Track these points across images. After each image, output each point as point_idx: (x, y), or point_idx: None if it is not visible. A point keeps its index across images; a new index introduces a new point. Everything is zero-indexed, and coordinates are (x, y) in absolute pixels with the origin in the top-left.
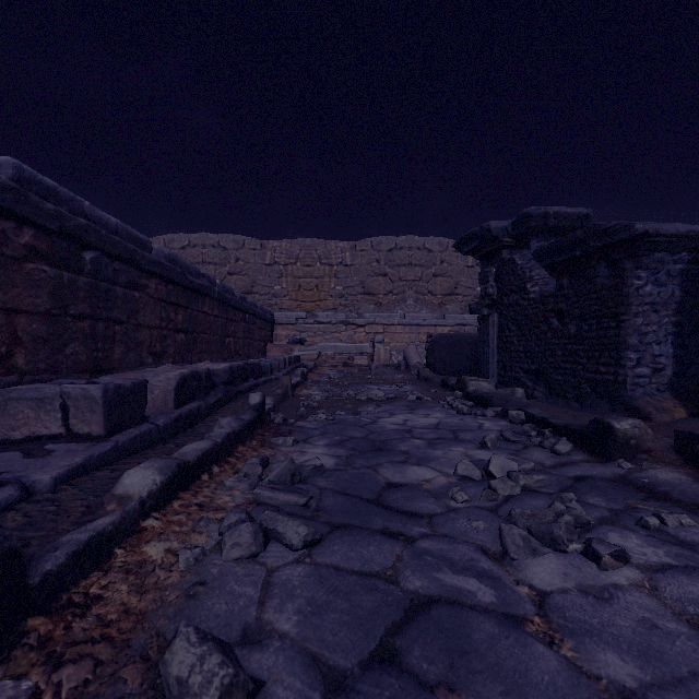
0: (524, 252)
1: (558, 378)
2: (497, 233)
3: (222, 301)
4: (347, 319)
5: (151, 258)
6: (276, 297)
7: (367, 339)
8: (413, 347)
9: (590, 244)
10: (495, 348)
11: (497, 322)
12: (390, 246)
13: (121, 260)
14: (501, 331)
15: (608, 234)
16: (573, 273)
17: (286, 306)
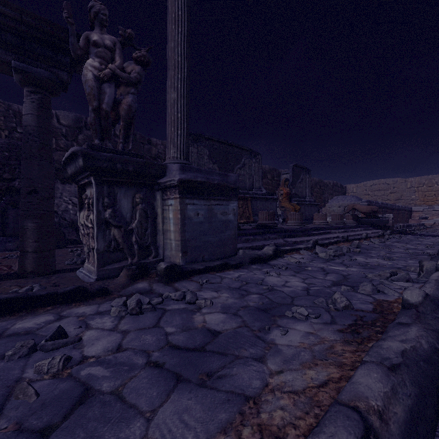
0: None
1: None
2: None
3: (397, 210)
4: None
5: (388, 206)
6: (412, 200)
7: None
8: None
9: None
10: None
11: None
12: None
13: (385, 208)
14: None
15: None
16: None
17: (418, 204)
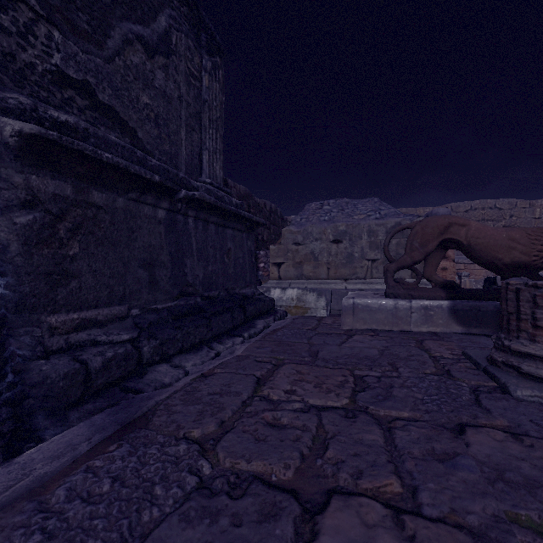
0: None
1: None
2: None
3: None
4: None
5: None
6: None
7: None
8: None
9: None
10: None
11: None
12: (466, 208)
13: None
14: None
15: None
16: None
17: None
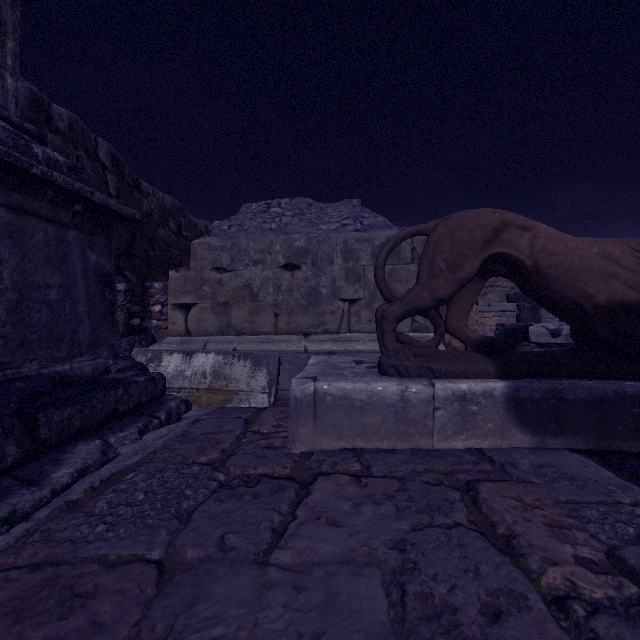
0: None
1: None
2: None
3: None
4: None
5: None
6: None
7: None
8: (491, 333)
9: None
10: None
11: None
12: None
13: None
14: None
15: None
16: None
17: None
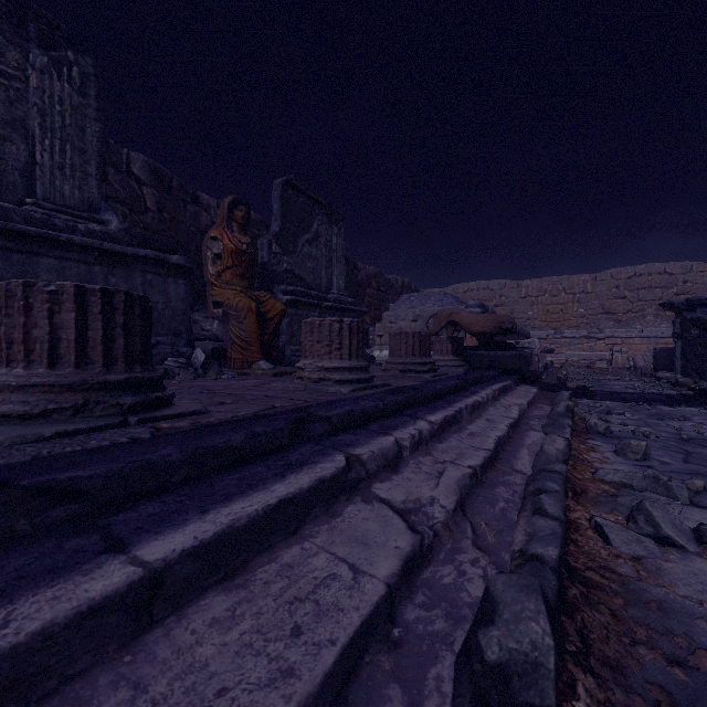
0: (693, 314)
1: (699, 371)
2: (677, 305)
3: (517, 334)
4: (589, 334)
5: None
6: (529, 320)
7: (606, 348)
8: (639, 356)
9: (700, 322)
10: (679, 358)
11: (680, 346)
12: (629, 274)
13: None
14: (682, 350)
15: (703, 320)
16: (704, 329)
17: (537, 326)
